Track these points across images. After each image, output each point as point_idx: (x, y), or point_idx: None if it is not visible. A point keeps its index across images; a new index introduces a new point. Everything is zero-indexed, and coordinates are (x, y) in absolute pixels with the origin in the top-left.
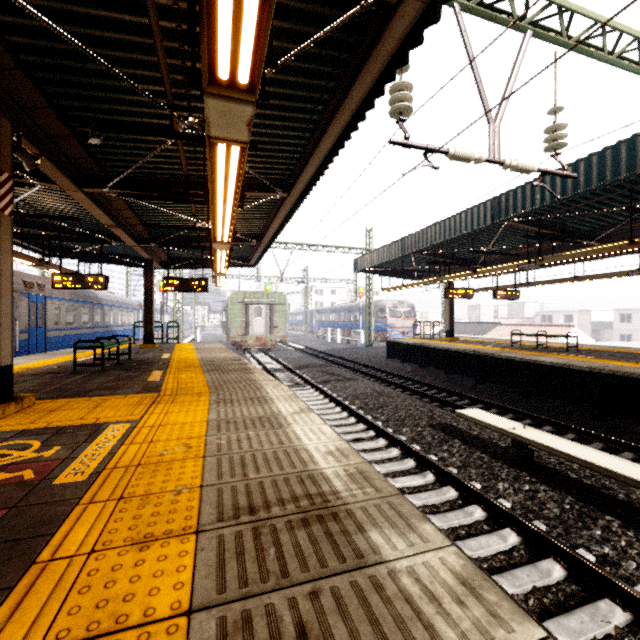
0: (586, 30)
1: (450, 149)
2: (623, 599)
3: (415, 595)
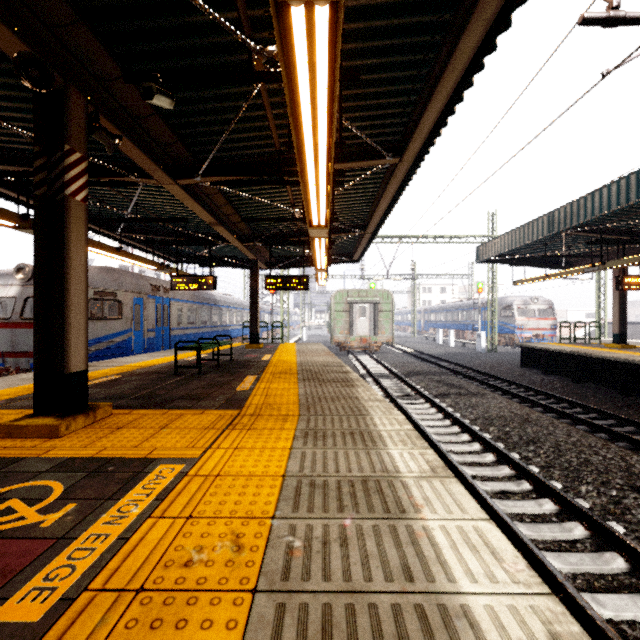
0: None
1: None
2: None
3: None
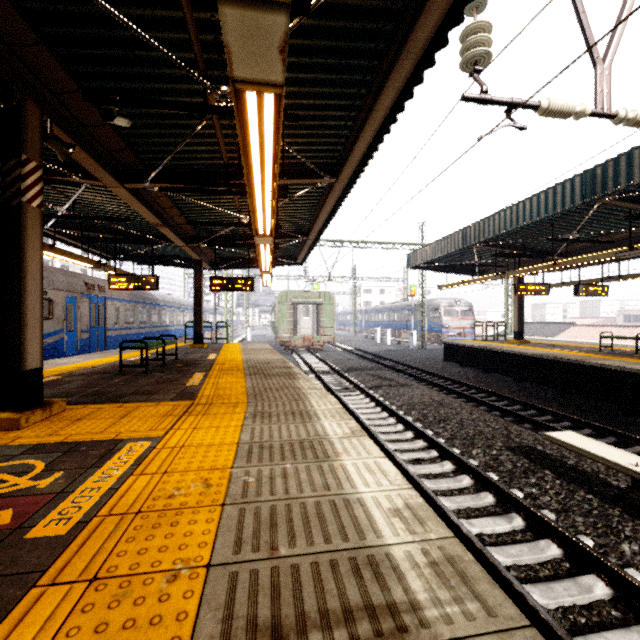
0: None
1: (542, 101)
2: None
3: None
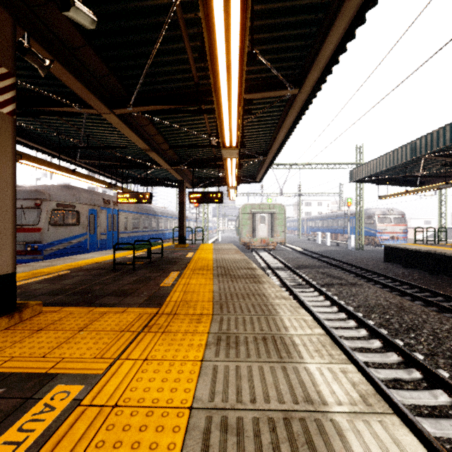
0: None
1: None
2: None
3: None
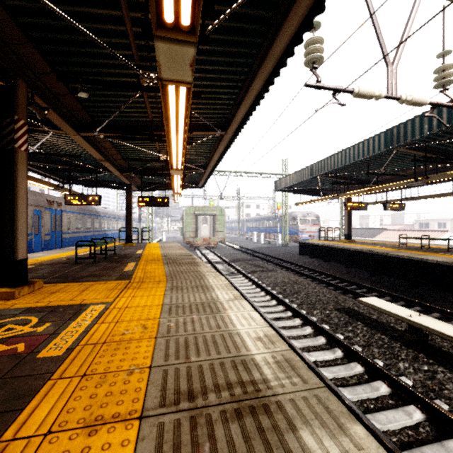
0: None
1: (355, 88)
2: None
3: None
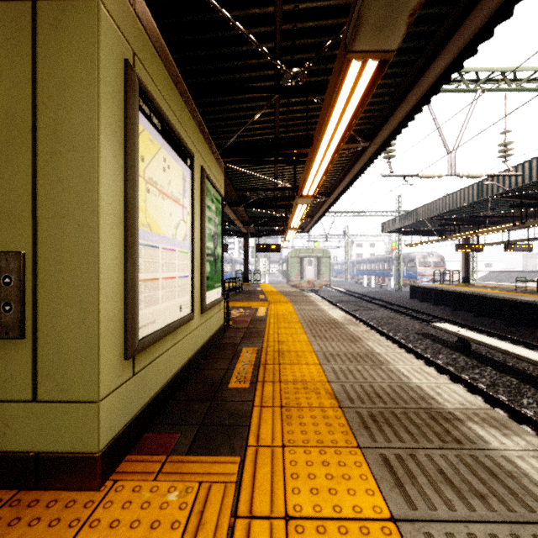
0: (528, 77)
1: (419, 174)
2: (466, 385)
3: (352, 331)
